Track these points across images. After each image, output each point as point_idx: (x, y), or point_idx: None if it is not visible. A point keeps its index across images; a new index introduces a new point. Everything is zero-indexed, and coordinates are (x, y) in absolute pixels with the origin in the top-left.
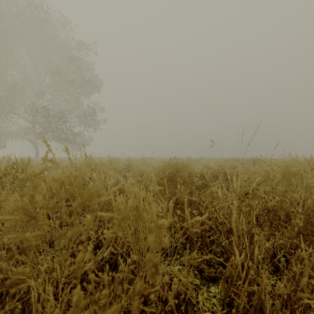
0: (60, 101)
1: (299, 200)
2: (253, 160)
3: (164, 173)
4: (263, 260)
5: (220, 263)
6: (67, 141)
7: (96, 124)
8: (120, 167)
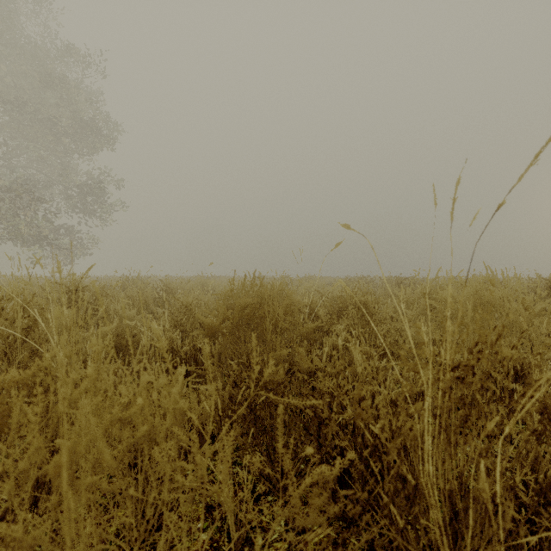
0: (27, 161)
1: (532, 367)
2: (396, 279)
3: (233, 308)
4: (474, 529)
5: (368, 549)
6: (43, 243)
7: (106, 210)
8: (143, 295)
